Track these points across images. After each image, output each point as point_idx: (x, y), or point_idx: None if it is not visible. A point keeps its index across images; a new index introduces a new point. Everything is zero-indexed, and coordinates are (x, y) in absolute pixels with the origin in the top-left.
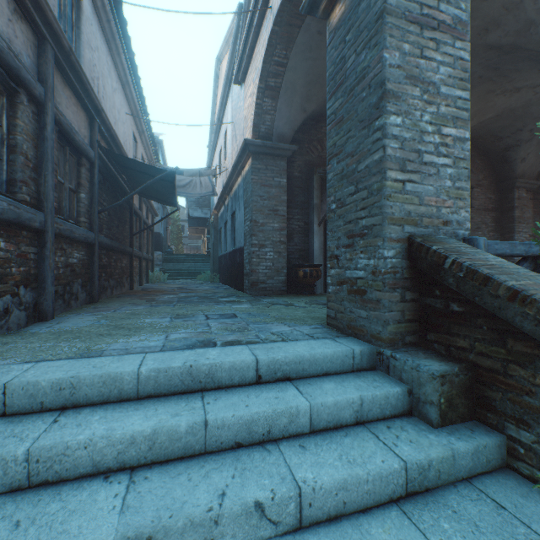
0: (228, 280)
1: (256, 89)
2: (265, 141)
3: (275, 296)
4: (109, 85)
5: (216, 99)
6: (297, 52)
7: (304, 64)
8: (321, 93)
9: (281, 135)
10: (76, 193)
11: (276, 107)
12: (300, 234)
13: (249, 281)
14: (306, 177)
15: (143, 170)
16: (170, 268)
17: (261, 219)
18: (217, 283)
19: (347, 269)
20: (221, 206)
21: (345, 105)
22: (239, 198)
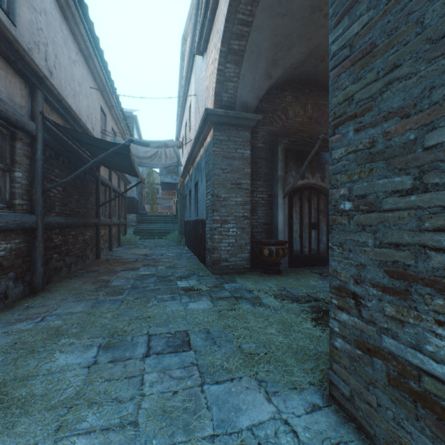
0: (192, 246)
1: (218, 53)
2: (227, 110)
3: (238, 277)
4: (64, 55)
5: (182, 77)
6: (264, 7)
7: (271, 22)
8: (288, 56)
9: (244, 104)
10: (8, 172)
11: (239, 73)
12: (264, 206)
13: (210, 258)
14: (270, 148)
15: (98, 144)
16: (143, 229)
17: (223, 194)
18: (182, 246)
19: (386, 333)
20: (186, 175)
21: (380, 21)
22: (201, 170)
